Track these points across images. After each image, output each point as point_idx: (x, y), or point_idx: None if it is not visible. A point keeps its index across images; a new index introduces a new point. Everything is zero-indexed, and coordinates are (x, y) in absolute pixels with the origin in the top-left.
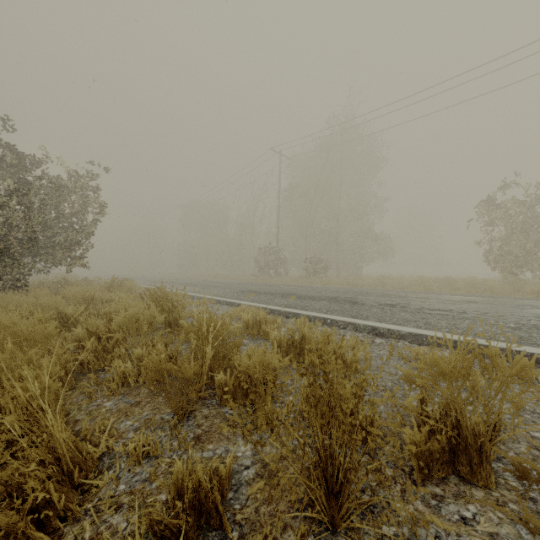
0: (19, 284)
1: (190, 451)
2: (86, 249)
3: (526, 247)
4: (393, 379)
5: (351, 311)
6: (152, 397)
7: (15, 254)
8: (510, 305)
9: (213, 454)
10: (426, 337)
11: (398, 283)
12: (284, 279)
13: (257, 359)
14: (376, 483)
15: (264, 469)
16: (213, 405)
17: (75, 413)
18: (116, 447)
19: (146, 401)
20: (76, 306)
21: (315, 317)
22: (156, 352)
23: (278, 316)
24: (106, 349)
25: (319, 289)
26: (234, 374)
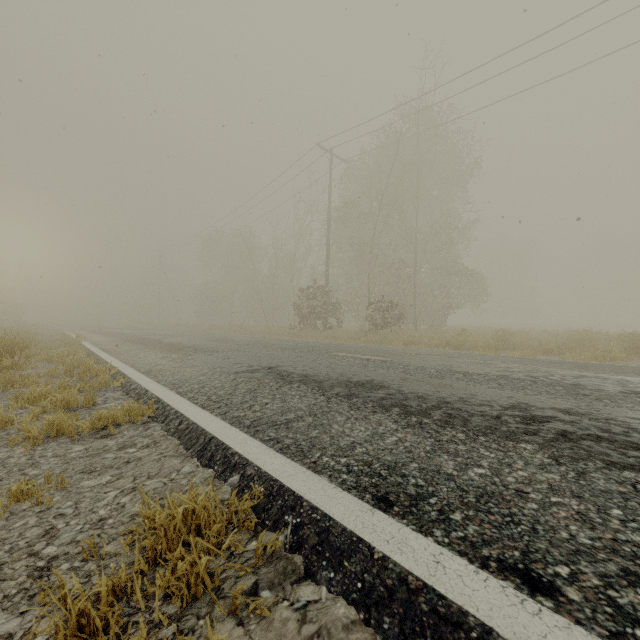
0: None
1: None
2: None
3: None
4: None
5: None
6: None
7: None
8: None
9: None
10: None
11: (539, 342)
12: (338, 334)
13: None
14: None
15: None
16: None
17: None
18: None
19: None
20: None
21: None
22: None
23: (370, 637)
24: None
25: (426, 365)
26: None
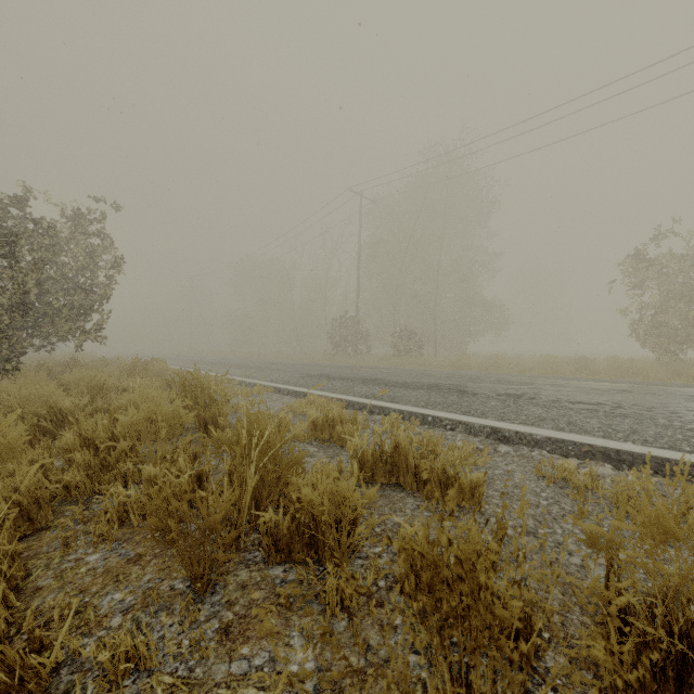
0: (9, 367)
1: None
2: (102, 319)
3: (687, 317)
4: (535, 513)
5: (460, 405)
6: (162, 547)
7: (1, 325)
8: (679, 395)
9: (249, 667)
10: (573, 445)
11: (517, 364)
12: (366, 359)
13: (327, 490)
14: None
15: None
16: (257, 562)
17: (39, 573)
18: (87, 647)
19: (152, 553)
20: (77, 398)
21: (411, 413)
22: (175, 471)
23: (359, 411)
24: (106, 464)
25: (413, 373)
26: (291, 512)
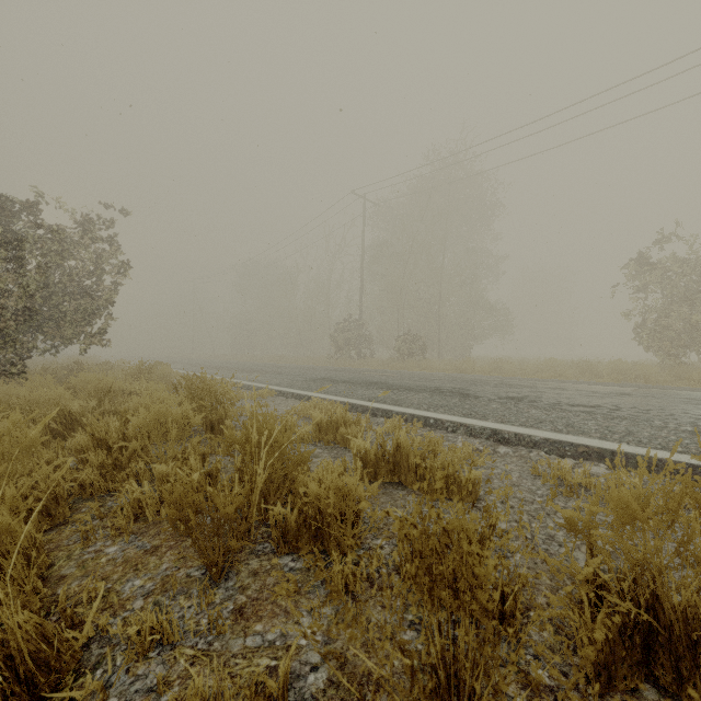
0: (15, 370)
1: (215, 661)
2: (106, 323)
3: (690, 320)
4: (530, 509)
5: (462, 407)
6: (177, 539)
7: (8, 329)
8: (678, 398)
9: (262, 641)
10: (570, 446)
11: (521, 367)
12: (370, 363)
13: (332, 485)
14: (524, 699)
15: (342, 671)
16: (267, 553)
17: (62, 563)
18: (114, 626)
19: (168, 545)
20: (85, 401)
21: (413, 416)
22: (186, 470)
23: (362, 414)
24: (119, 464)
25: (416, 377)
26: (298, 506)
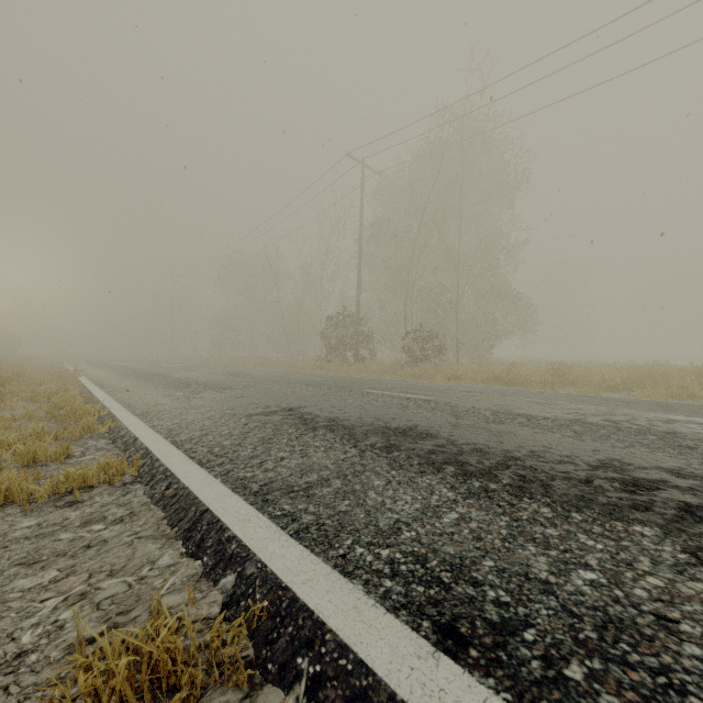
0: None
1: None
2: None
3: None
4: None
5: None
6: None
7: None
8: None
9: None
10: None
11: (602, 377)
12: (371, 368)
13: None
14: None
15: None
16: None
17: None
18: None
19: None
20: None
21: None
22: None
23: None
24: None
25: (478, 405)
26: None
